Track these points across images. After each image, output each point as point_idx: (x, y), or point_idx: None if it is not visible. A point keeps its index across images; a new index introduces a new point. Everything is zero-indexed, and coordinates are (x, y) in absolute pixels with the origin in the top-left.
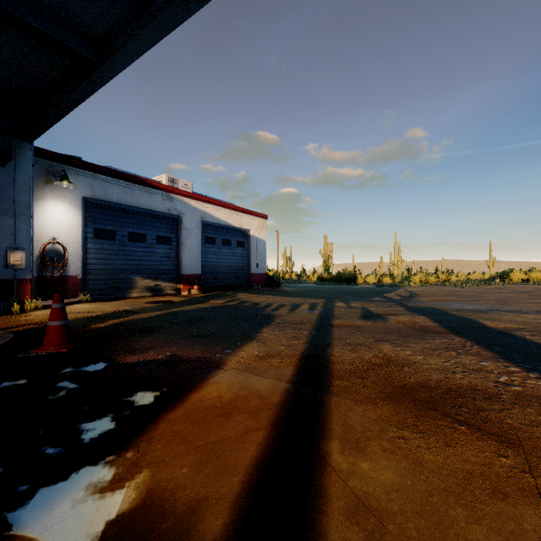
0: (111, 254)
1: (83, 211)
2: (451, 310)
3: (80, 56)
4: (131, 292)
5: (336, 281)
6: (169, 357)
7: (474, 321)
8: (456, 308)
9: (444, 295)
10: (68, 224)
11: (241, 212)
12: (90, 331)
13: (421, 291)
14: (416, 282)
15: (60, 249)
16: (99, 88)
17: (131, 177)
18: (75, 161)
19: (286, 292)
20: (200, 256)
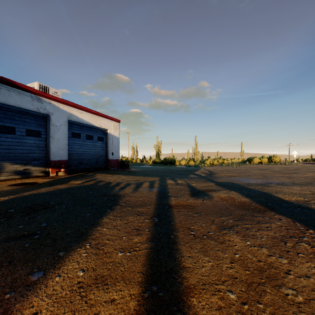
0: None
1: None
2: (245, 184)
3: None
4: None
5: (164, 163)
6: None
7: (272, 195)
8: (246, 182)
9: (228, 172)
10: None
11: (101, 116)
12: None
13: (213, 169)
14: (208, 164)
15: None
16: None
17: None
18: None
19: (133, 172)
20: (67, 146)
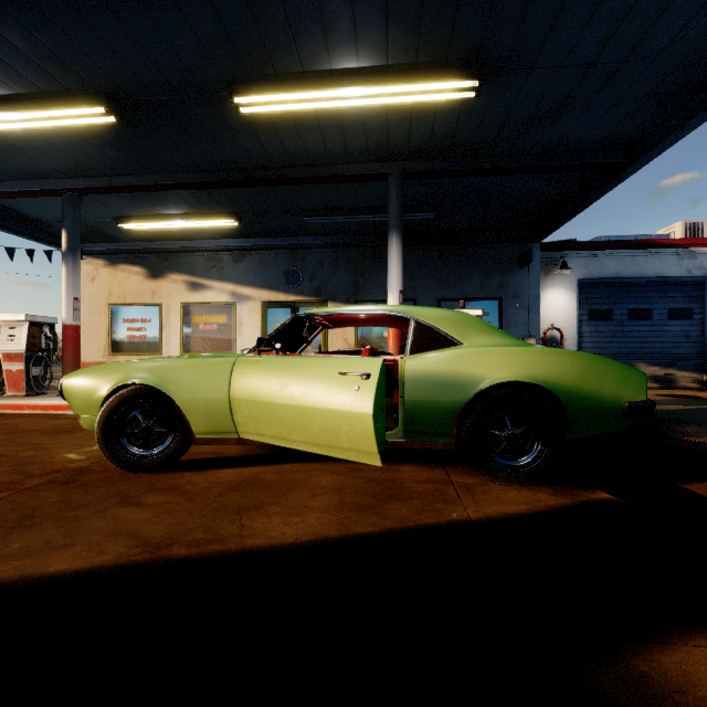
0: (606, 336)
1: (577, 294)
2: None
3: (612, 164)
4: None
5: None
6: None
7: None
8: None
9: None
10: (564, 309)
11: None
12: None
13: None
14: None
15: (557, 335)
16: (624, 180)
17: (632, 243)
18: (571, 245)
19: None
20: None
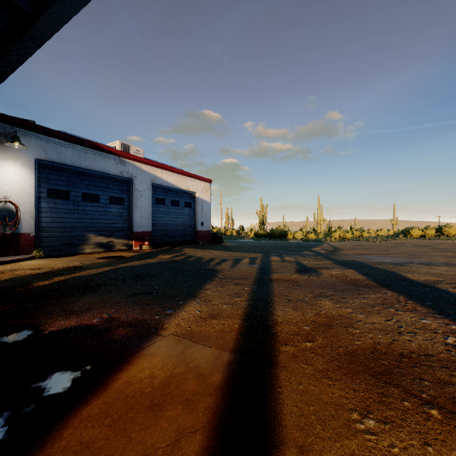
0: (64, 212)
1: (36, 172)
2: (373, 263)
3: (17, 7)
4: (85, 248)
5: (270, 236)
6: (104, 321)
7: (397, 274)
8: (377, 261)
9: (361, 249)
10: (21, 184)
11: (188, 176)
12: (30, 290)
13: (341, 245)
14: (336, 238)
15: (12, 208)
16: (40, 45)
17: (84, 142)
18: (28, 124)
19: (228, 247)
20: (151, 215)
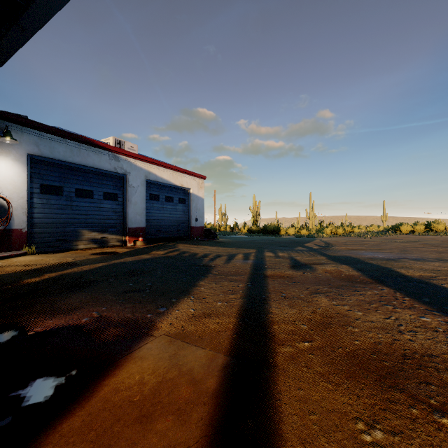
0: (57, 208)
1: (28, 168)
2: (366, 259)
3: None
4: (78, 244)
5: (263, 232)
6: (94, 321)
7: (392, 270)
8: (370, 256)
9: (353, 244)
10: (13, 179)
11: (182, 173)
12: (19, 287)
13: (333, 241)
14: (328, 234)
15: (4, 204)
16: (30, 36)
17: (78, 137)
18: (20, 119)
19: (222, 243)
20: (145, 211)
